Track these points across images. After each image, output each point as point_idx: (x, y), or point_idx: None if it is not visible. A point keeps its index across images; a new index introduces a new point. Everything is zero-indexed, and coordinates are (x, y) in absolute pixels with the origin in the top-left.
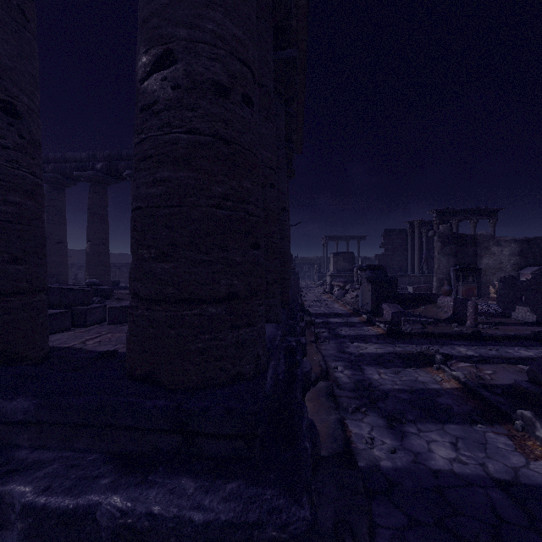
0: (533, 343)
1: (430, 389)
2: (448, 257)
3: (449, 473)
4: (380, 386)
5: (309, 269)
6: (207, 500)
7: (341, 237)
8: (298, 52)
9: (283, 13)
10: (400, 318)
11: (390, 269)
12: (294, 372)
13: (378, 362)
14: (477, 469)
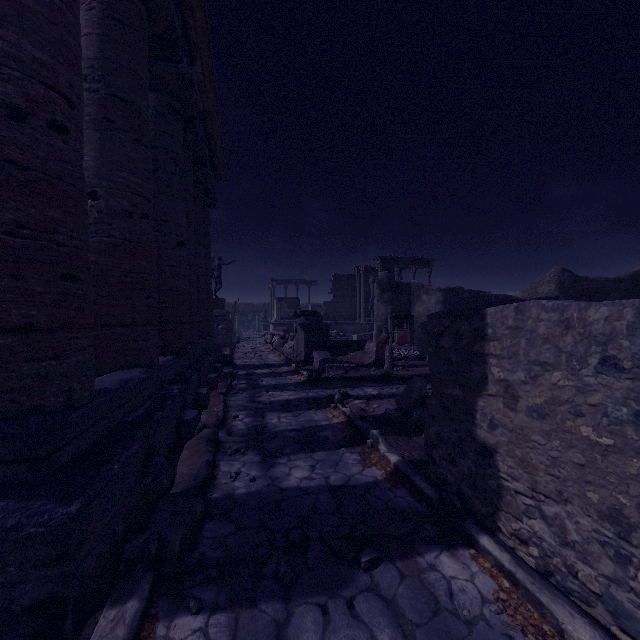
0: (429, 380)
1: (319, 425)
2: (386, 305)
3: (294, 488)
4: (274, 429)
5: (255, 317)
6: None
7: (290, 281)
8: (203, 68)
9: (165, 26)
10: (325, 364)
11: (339, 317)
12: (152, 415)
13: (284, 407)
14: (320, 481)
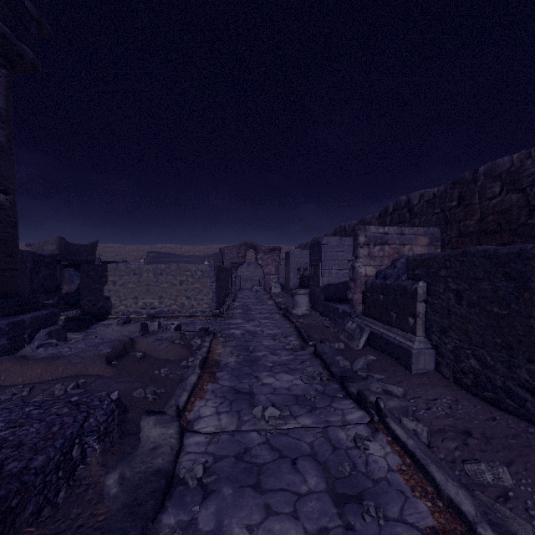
0: None
1: None
2: None
3: None
4: None
5: None
6: (43, 312)
7: None
8: None
9: None
10: None
11: None
12: None
13: None
14: None
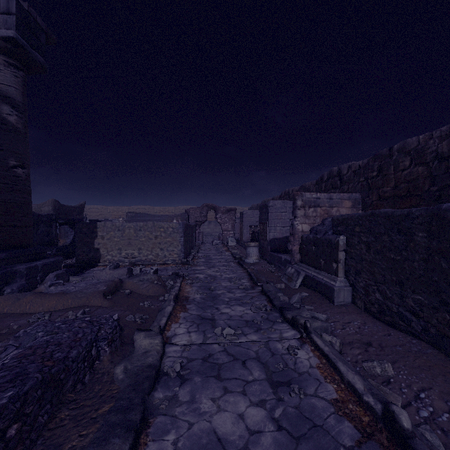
0: None
1: None
2: None
3: None
4: None
5: None
6: (50, 259)
7: None
8: None
9: None
10: None
11: None
12: None
13: None
14: None
